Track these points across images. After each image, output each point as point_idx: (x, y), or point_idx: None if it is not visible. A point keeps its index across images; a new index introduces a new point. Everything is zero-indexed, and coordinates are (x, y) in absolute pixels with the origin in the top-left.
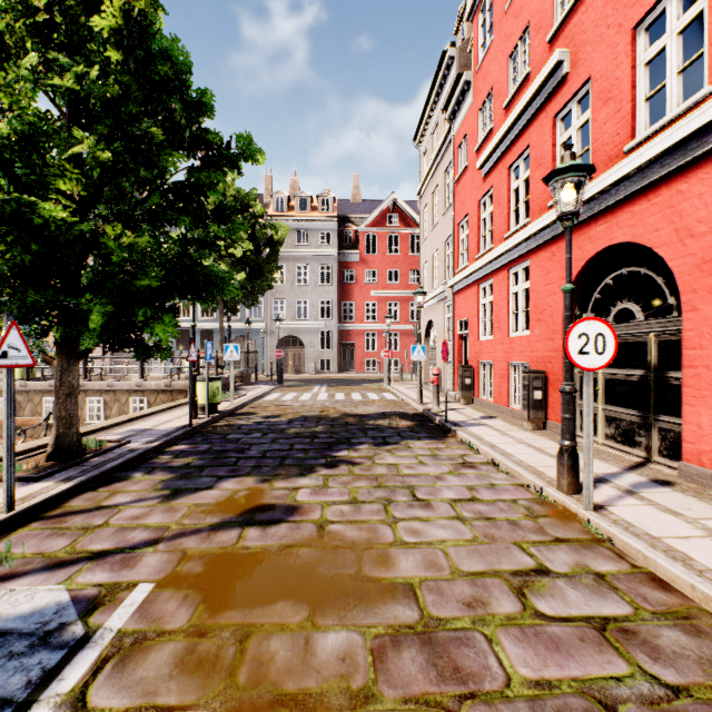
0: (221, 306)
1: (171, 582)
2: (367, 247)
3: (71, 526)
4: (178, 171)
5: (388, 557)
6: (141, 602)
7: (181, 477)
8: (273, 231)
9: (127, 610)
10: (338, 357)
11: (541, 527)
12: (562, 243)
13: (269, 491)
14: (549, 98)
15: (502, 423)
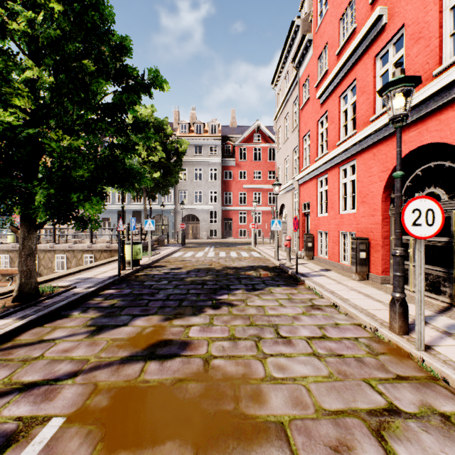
0: (145, 195)
1: (79, 416)
2: (240, 156)
3: (15, 358)
4: (106, 95)
5: (261, 393)
6: (49, 439)
7: (106, 316)
8: (178, 145)
9: (35, 448)
10: (221, 228)
11: (382, 365)
12: (381, 146)
13: (169, 328)
14: (370, 44)
15: (336, 274)
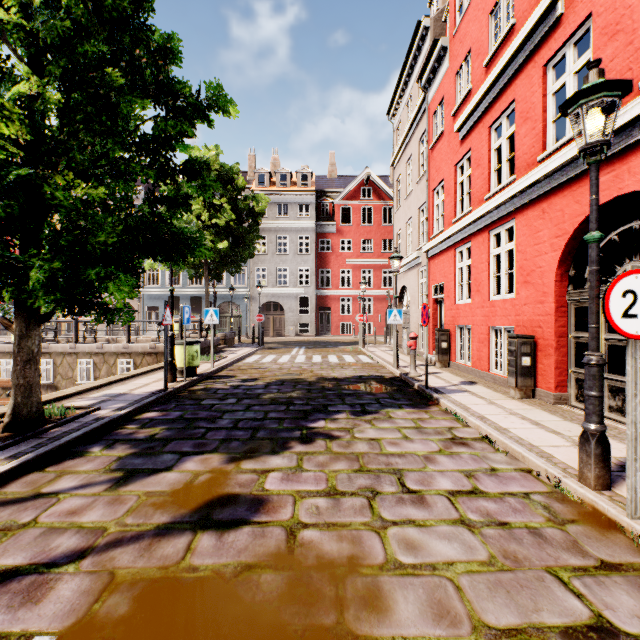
0: (207, 273)
1: (78, 636)
2: (342, 219)
3: None
4: (143, 122)
5: (380, 594)
6: None
7: (141, 454)
8: (254, 203)
9: None
10: (316, 321)
11: (574, 542)
12: (555, 198)
13: (235, 474)
14: (538, 46)
15: (485, 389)
